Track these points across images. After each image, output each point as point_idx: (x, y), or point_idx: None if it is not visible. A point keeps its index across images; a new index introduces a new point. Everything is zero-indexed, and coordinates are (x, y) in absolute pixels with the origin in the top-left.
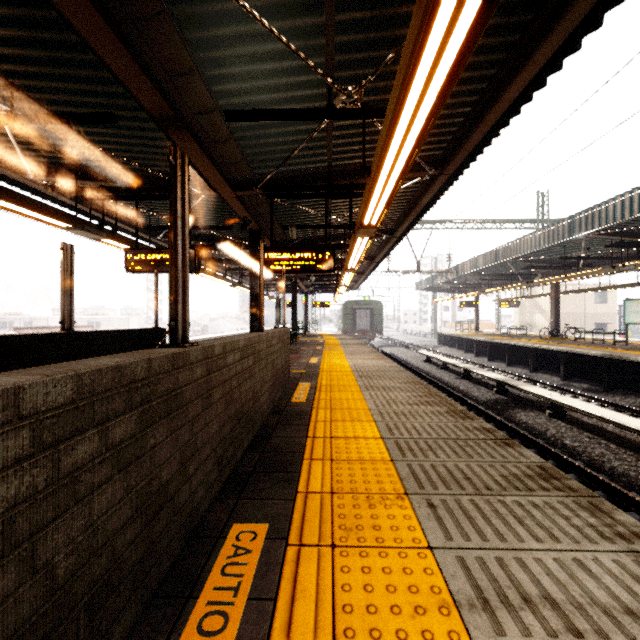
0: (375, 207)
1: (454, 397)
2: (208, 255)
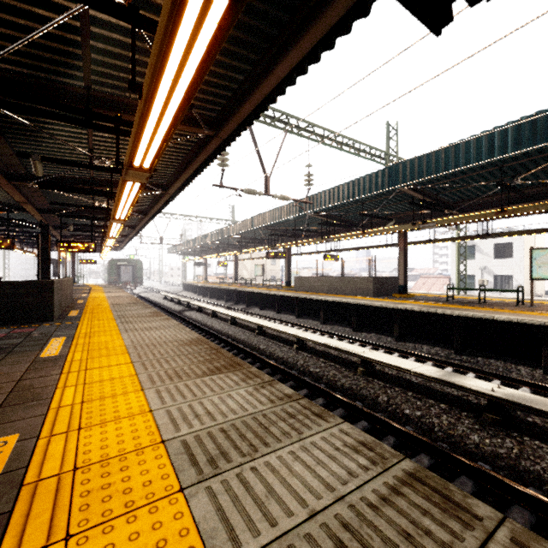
0: (113, 233)
1: (165, 311)
2: None
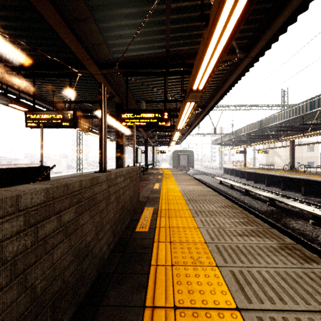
0: (204, 71)
1: (243, 208)
2: (97, 123)
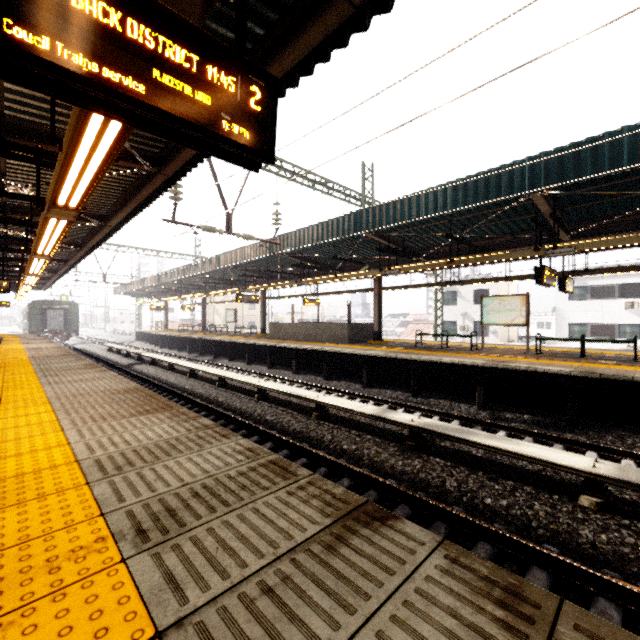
0: (35, 269)
1: (109, 365)
2: None
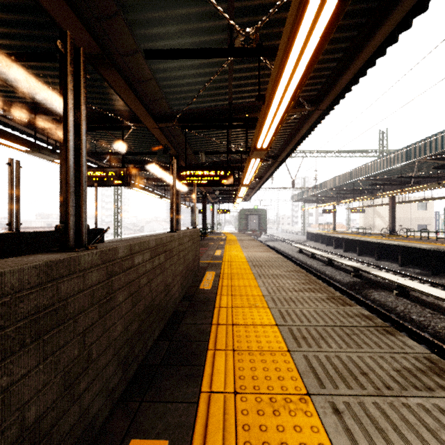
0: (266, 133)
1: (322, 279)
2: (142, 175)
